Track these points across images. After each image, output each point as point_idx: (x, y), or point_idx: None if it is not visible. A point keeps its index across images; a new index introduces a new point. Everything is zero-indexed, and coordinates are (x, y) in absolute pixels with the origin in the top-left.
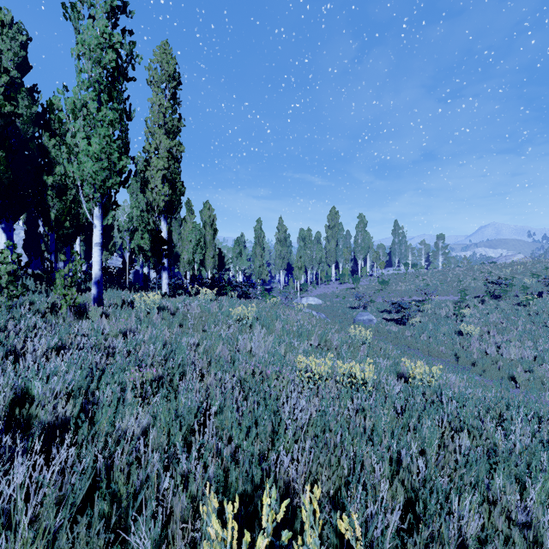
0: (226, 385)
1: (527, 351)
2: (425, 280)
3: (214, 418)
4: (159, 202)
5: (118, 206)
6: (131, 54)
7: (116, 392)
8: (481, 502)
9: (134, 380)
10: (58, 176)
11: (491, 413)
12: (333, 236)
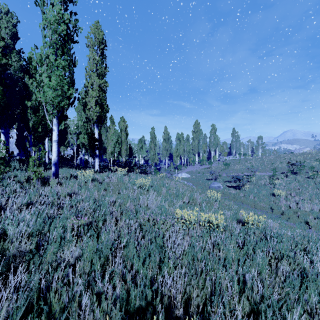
0: (131, 228)
1: (315, 206)
2: (251, 163)
3: (123, 249)
4: (93, 117)
5: (68, 118)
6: (75, 26)
7: (60, 233)
8: (302, 312)
9: (72, 225)
10: (34, 101)
11: (299, 246)
12: (196, 137)
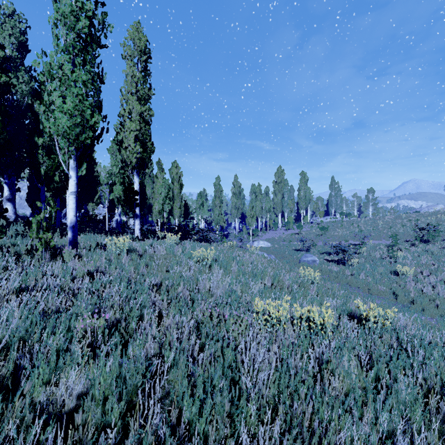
0: (182, 331)
1: None
2: (359, 227)
3: (168, 371)
4: (131, 159)
5: (92, 159)
6: (103, 23)
7: (61, 343)
8: None
9: (84, 328)
10: (47, 137)
11: None
12: (279, 190)
